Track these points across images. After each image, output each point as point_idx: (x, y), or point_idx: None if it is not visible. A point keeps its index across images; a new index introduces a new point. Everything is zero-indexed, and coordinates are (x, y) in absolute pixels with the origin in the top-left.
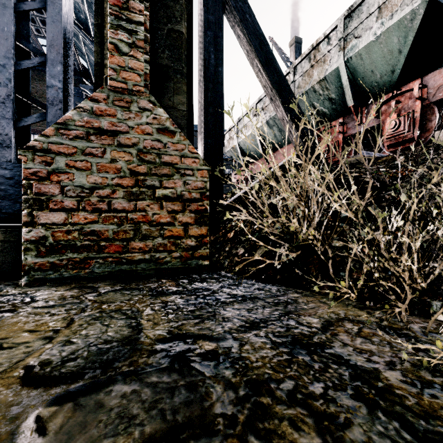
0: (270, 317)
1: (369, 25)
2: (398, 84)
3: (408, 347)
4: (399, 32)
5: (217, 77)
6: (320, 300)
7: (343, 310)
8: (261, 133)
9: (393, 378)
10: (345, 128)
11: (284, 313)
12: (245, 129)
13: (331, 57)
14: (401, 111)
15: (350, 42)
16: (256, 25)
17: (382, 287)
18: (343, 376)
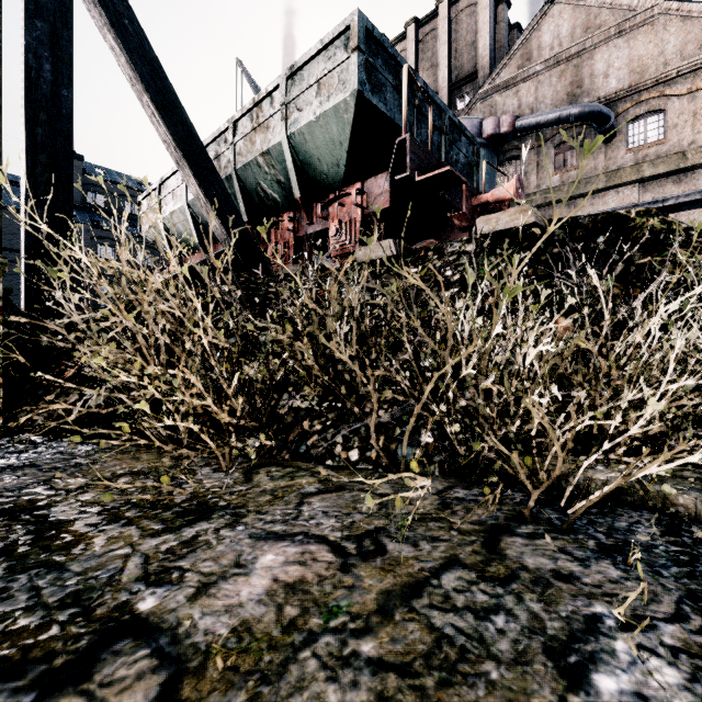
0: (11, 487)
1: (310, 99)
2: (346, 183)
3: (121, 488)
4: (337, 121)
5: (59, 104)
6: (136, 455)
7: (148, 463)
8: (195, 211)
9: (82, 524)
10: (297, 225)
11: (46, 479)
12: (171, 198)
13: (275, 125)
14: (346, 216)
15: (293, 113)
16: (144, 42)
17: (220, 430)
18: (11, 535)
